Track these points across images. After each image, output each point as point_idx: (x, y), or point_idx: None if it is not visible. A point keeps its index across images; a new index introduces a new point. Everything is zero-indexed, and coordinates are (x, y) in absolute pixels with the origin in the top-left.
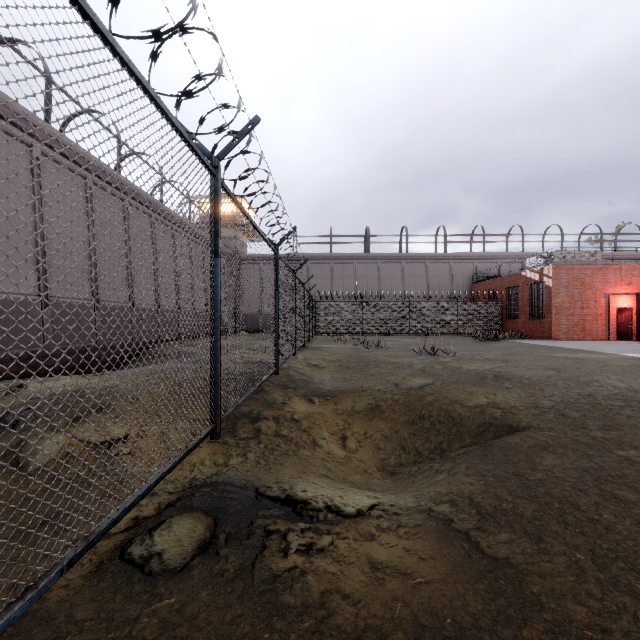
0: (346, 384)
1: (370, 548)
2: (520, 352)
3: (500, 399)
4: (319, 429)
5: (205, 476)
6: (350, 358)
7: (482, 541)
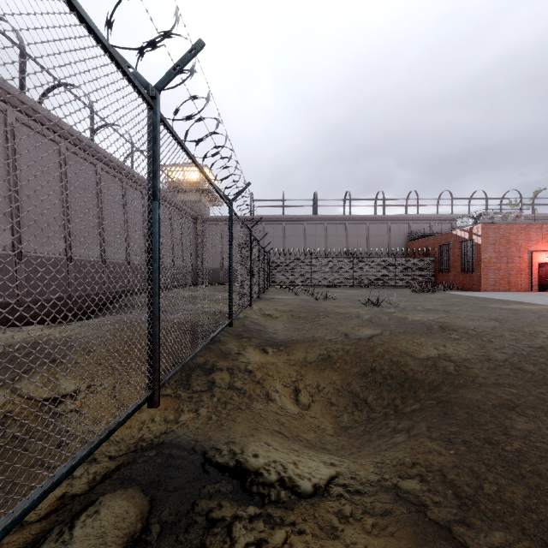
0: (298, 334)
1: None
2: (456, 303)
3: (450, 351)
4: (272, 380)
5: (153, 435)
6: (301, 308)
7: (471, 544)
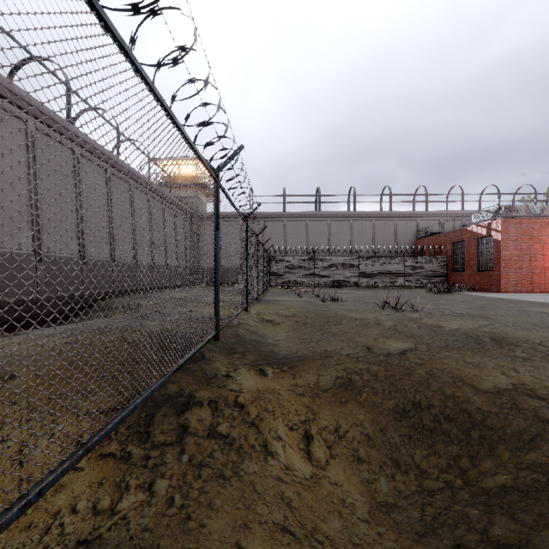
0: (305, 347)
1: None
2: (487, 306)
3: (529, 379)
4: (272, 420)
5: None
6: (307, 313)
7: None
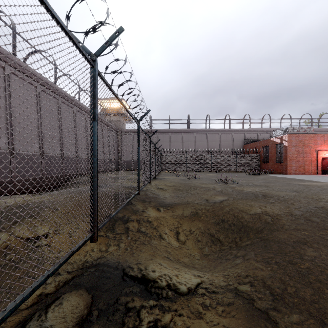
0: (178, 199)
1: (199, 326)
2: (273, 181)
3: (269, 209)
4: (163, 227)
5: (93, 259)
6: (180, 184)
7: (280, 321)
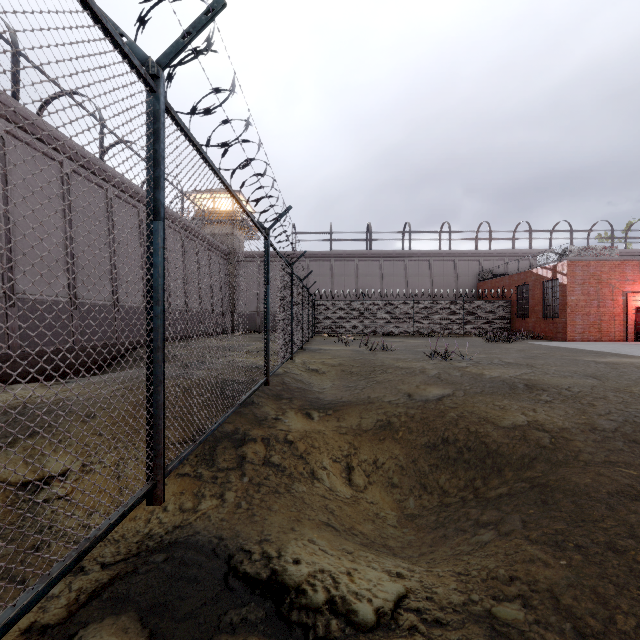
0: (350, 394)
1: None
2: (541, 355)
3: (543, 417)
4: (318, 454)
5: (164, 530)
6: (353, 362)
7: None
